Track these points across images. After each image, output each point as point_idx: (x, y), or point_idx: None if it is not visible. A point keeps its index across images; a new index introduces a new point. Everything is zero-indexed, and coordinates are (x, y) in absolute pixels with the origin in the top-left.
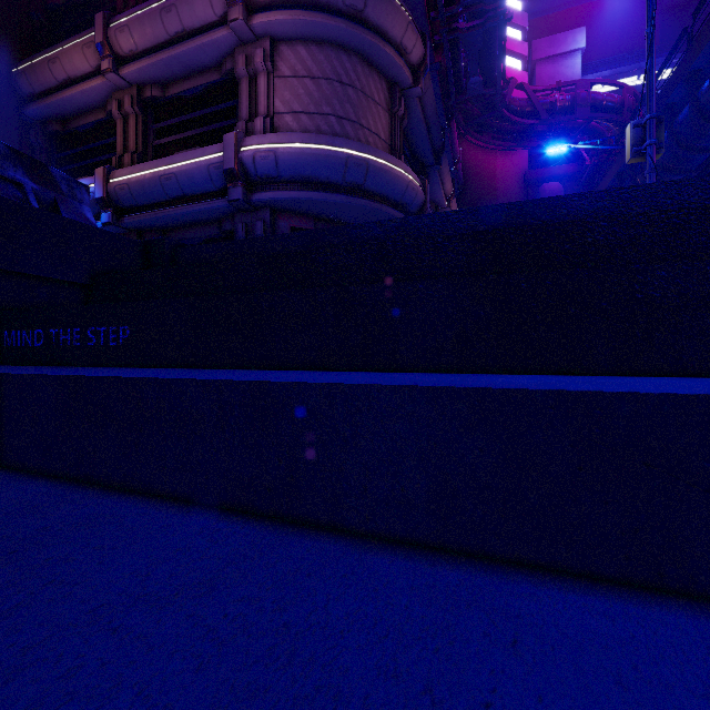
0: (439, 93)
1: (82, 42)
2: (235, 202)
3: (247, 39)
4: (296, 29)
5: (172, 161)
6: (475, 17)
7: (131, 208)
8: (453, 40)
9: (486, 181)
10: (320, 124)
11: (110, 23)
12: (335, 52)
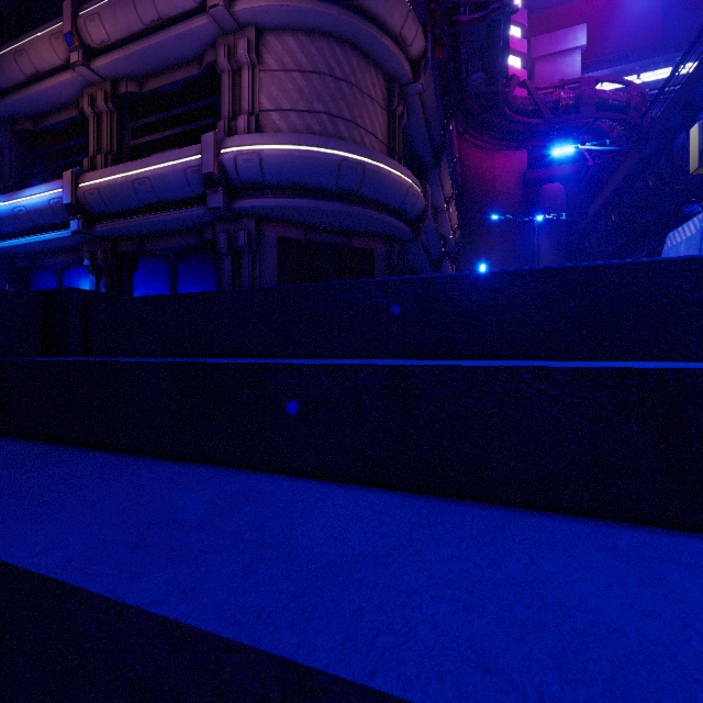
0: (439, 91)
1: (50, 32)
2: (215, 210)
3: (230, 28)
4: (284, 17)
5: (146, 164)
6: (478, 9)
7: (103, 214)
8: (454, 34)
9: (484, 182)
10: (310, 123)
11: (79, 11)
12: (327, 43)
